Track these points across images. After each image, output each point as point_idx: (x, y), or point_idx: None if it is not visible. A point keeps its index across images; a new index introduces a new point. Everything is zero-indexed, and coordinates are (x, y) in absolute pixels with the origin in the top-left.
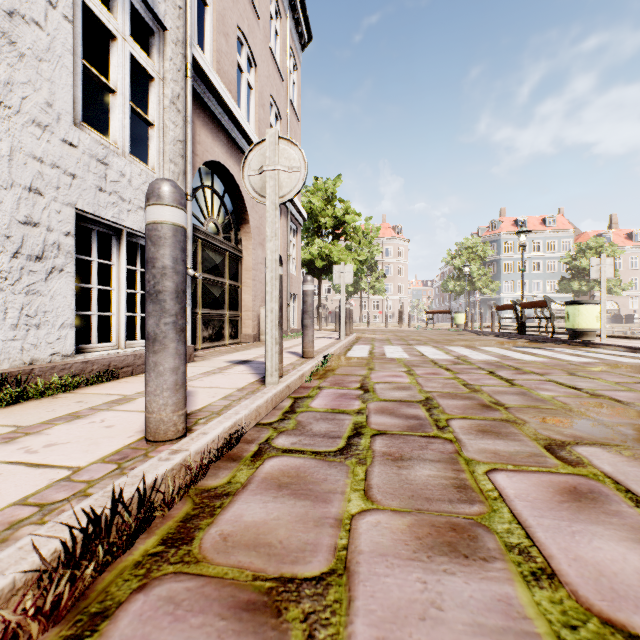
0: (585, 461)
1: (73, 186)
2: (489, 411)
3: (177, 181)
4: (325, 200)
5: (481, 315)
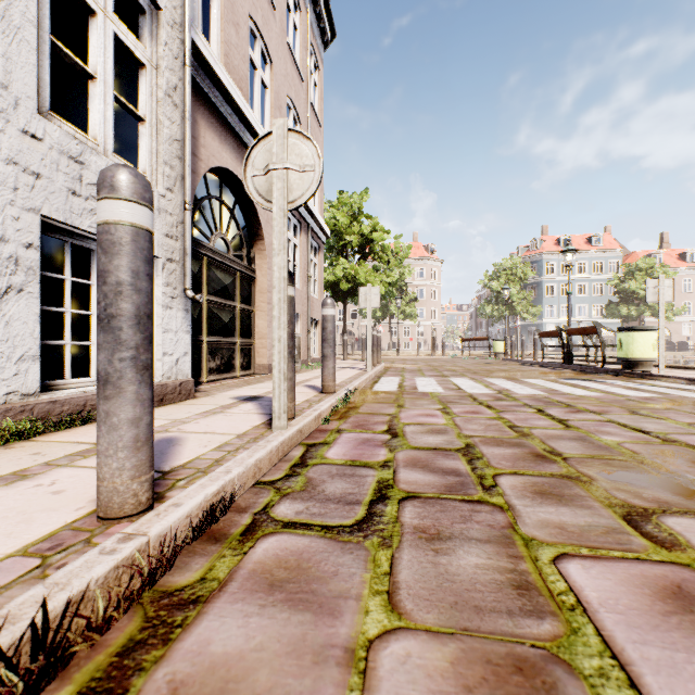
0: (682, 541)
1: (36, 188)
2: (545, 463)
3: (174, 187)
4: (351, 216)
5: (522, 343)
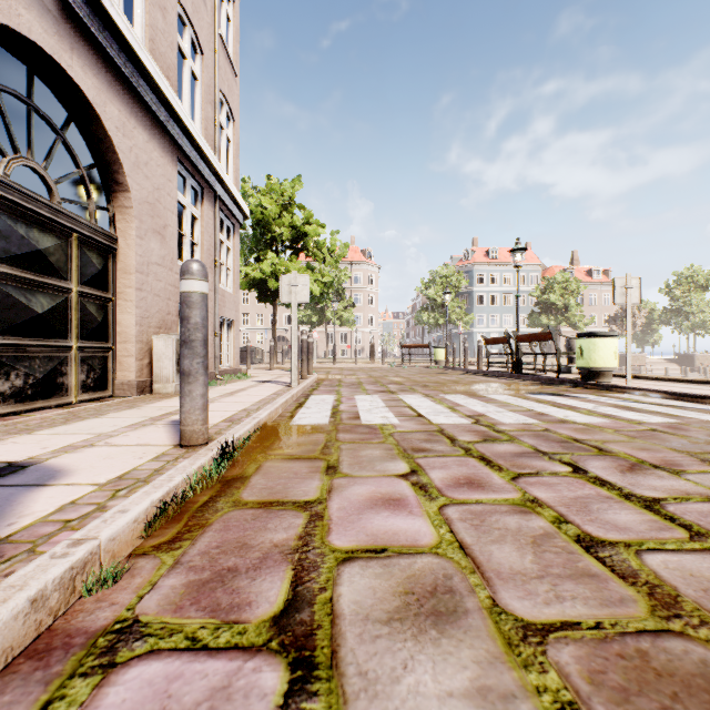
0: None
1: None
2: None
3: None
4: (281, 206)
5: (465, 350)
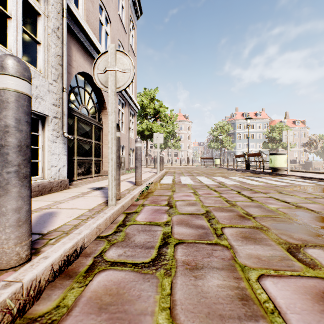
0: (318, 263)
1: None
2: (245, 220)
3: (57, 79)
4: (149, 100)
5: (228, 160)
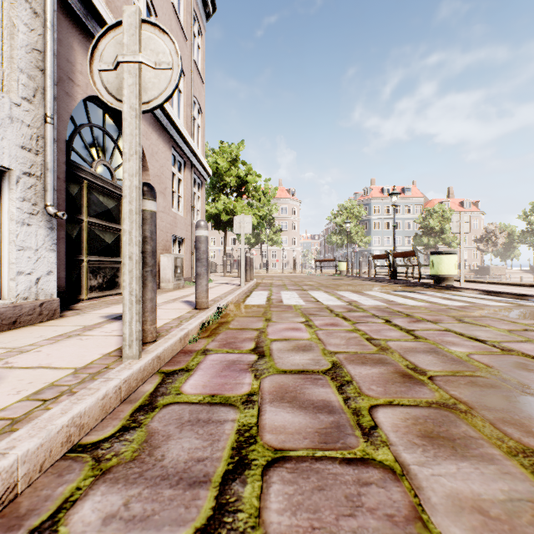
0: None
1: None
2: (415, 386)
3: (33, 98)
4: (230, 162)
5: (360, 263)
